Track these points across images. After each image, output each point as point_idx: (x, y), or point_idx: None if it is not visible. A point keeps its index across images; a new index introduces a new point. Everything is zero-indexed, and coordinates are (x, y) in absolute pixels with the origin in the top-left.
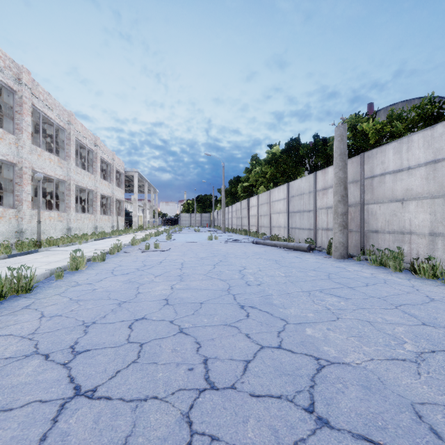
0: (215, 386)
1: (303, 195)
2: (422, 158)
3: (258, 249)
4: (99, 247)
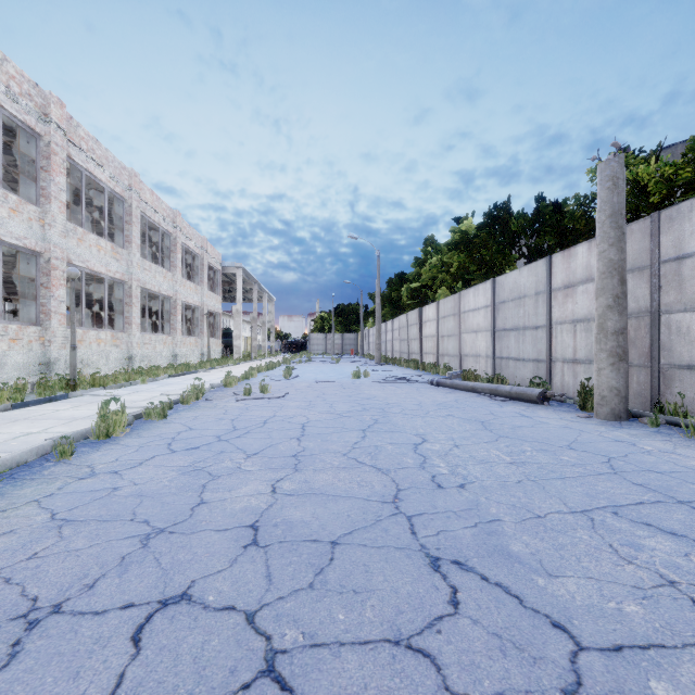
0: None
1: (524, 299)
2: None
3: (442, 396)
4: (170, 391)
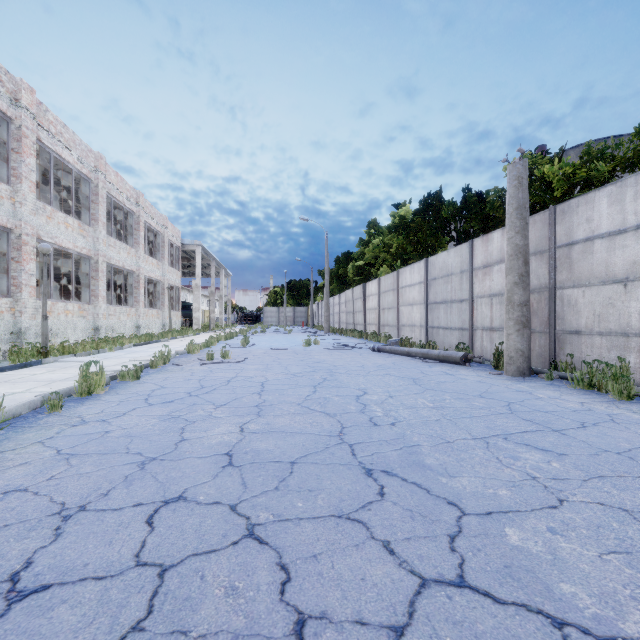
0: None
1: (451, 277)
2: None
3: (382, 360)
4: (137, 357)
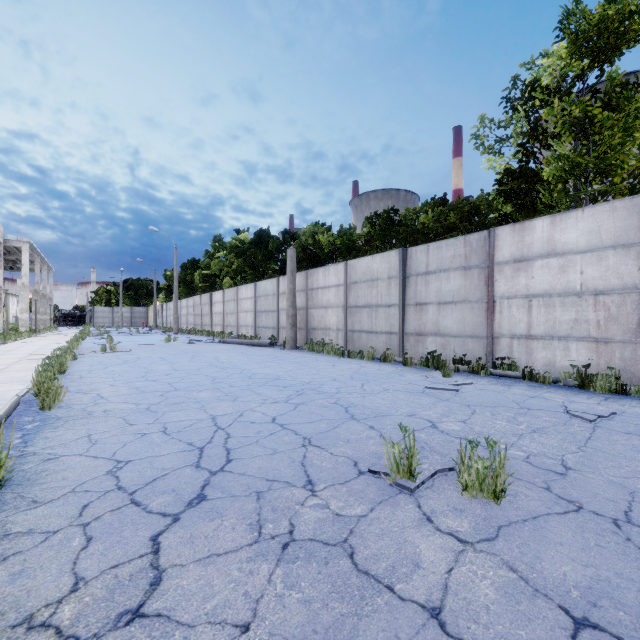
0: (219, 378)
1: (269, 296)
2: (334, 282)
3: (226, 347)
4: (32, 352)
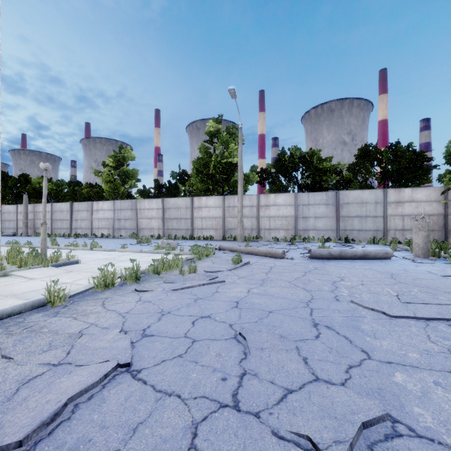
0: None
1: (11, 213)
2: (47, 210)
3: None
4: None
